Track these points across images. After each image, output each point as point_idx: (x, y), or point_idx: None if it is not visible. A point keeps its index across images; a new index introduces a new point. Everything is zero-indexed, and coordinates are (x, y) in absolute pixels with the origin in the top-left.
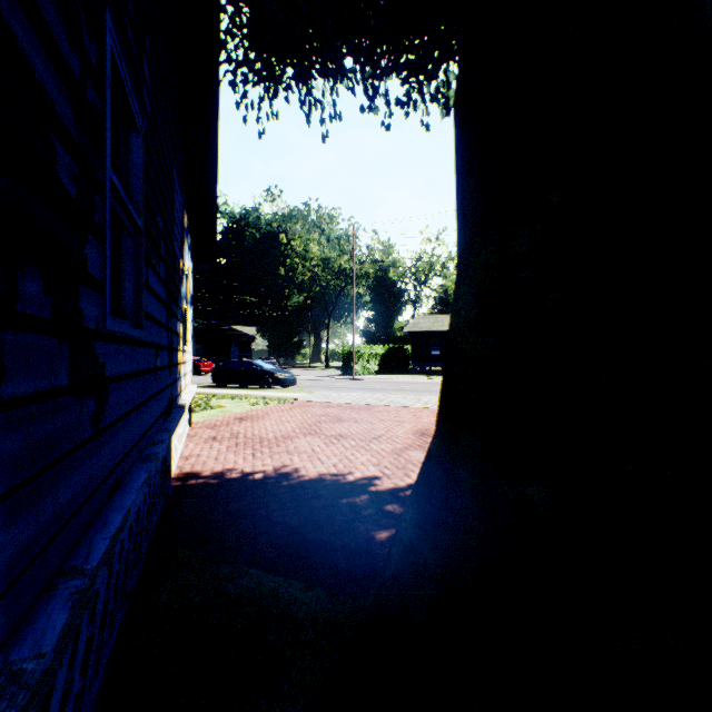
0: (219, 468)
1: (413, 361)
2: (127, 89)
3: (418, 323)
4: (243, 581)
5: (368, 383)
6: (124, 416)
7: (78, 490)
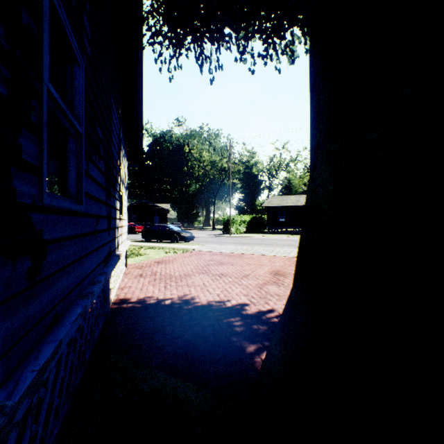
0: (142, 296)
1: (268, 225)
2: (67, 29)
3: (271, 201)
4: (153, 382)
5: (240, 239)
6: (64, 267)
7: (10, 333)
